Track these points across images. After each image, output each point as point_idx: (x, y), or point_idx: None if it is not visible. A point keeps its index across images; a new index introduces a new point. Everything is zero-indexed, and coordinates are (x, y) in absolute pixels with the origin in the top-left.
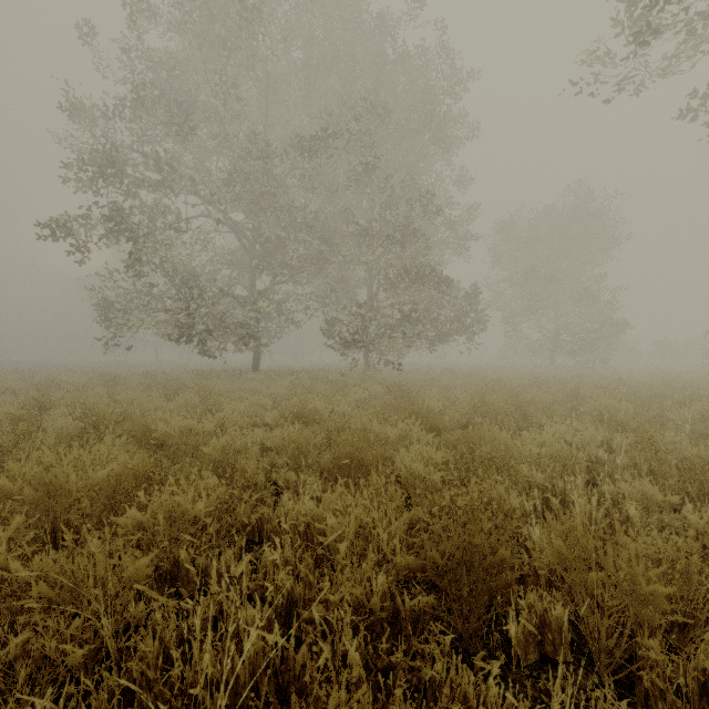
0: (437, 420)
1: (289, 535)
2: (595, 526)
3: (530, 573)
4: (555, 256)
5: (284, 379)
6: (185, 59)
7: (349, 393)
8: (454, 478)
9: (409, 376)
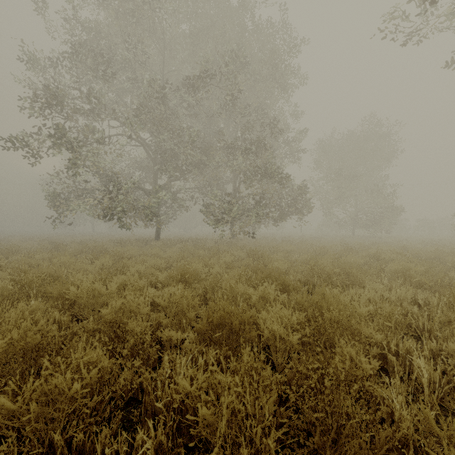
0: (286, 281)
1: (163, 414)
2: (438, 390)
3: (394, 449)
4: (355, 164)
5: (176, 245)
6: (108, 26)
7: (220, 257)
8: (309, 339)
9: (260, 243)
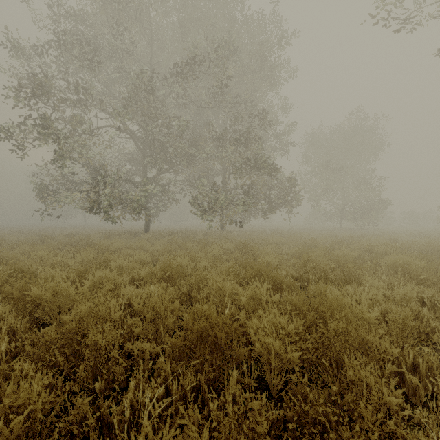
0: (278, 277)
1: None
2: None
3: None
4: (343, 157)
5: (165, 238)
6: (95, 14)
7: (209, 250)
8: (312, 357)
9: (250, 235)
